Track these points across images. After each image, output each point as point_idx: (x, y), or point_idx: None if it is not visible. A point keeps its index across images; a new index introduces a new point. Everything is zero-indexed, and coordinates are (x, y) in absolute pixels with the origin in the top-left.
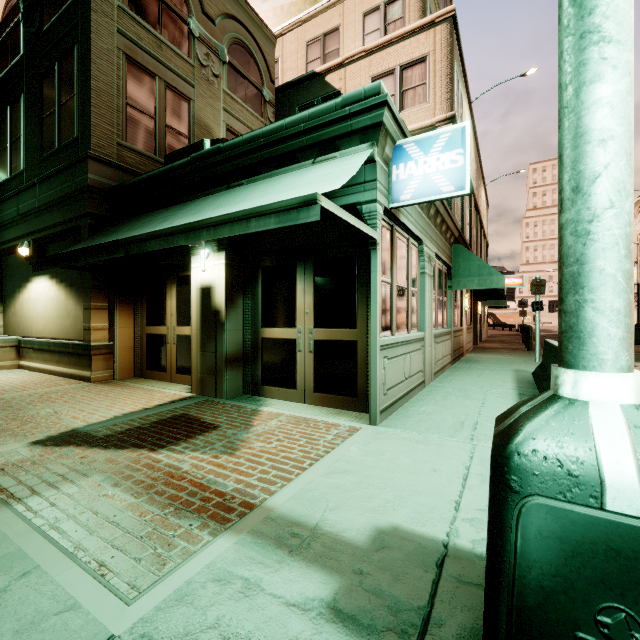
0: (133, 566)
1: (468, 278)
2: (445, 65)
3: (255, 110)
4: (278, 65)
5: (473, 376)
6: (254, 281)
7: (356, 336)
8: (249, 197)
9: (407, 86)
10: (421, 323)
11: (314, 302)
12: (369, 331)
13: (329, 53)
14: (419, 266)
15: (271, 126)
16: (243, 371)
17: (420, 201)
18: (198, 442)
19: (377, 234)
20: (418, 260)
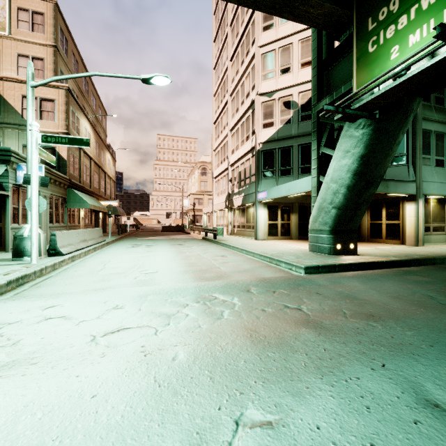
0: None
1: (75, 203)
2: (64, 108)
3: None
4: None
5: None
6: None
7: (2, 225)
8: None
9: (44, 109)
10: (40, 221)
11: None
12: (6, 223)
13: None
14: None
15: None
16: None
17: None
18: None
19: (9, 193)
20: None
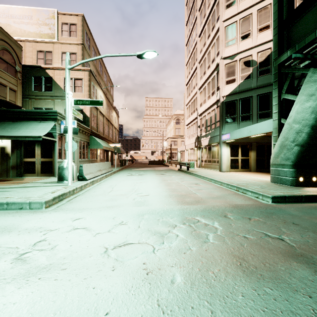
0: (14, 185)
1: (94, 145)
2: (88, 84)
3: (12, 75)
4: (22, 53)
5: None
6: (21, 146)
7: (52, 160)
8: (22, 128)
9: (76, 85)
10: (74, 157)
11: (41, 152)
12: (55, 158)
13: (48, 59)
14: None
15: (28, 110)
16: (16, 170)
17: None
18: (11, 181)
19: (56, 139)
20: None
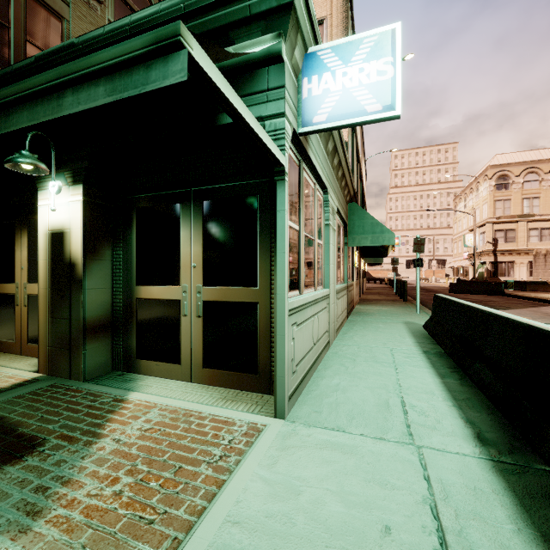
0: None
1: (362, 235)
2: (341, 30)
3: None
4: None
5: (371, 331)
6: (127, 226)
7: (256, 296)
8: None
9: None
10: (326, 279)
11: (203, 253)
12: (274, 291)
13: None
14: (324, 217)
15: (142, 13)
16: (112, 341)
17: (338, 124)
18: None
19: (285, 160)
20: (323, 210)
